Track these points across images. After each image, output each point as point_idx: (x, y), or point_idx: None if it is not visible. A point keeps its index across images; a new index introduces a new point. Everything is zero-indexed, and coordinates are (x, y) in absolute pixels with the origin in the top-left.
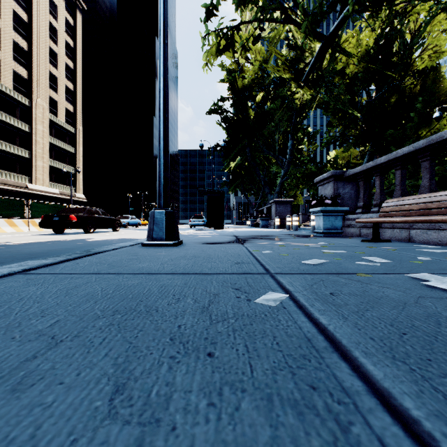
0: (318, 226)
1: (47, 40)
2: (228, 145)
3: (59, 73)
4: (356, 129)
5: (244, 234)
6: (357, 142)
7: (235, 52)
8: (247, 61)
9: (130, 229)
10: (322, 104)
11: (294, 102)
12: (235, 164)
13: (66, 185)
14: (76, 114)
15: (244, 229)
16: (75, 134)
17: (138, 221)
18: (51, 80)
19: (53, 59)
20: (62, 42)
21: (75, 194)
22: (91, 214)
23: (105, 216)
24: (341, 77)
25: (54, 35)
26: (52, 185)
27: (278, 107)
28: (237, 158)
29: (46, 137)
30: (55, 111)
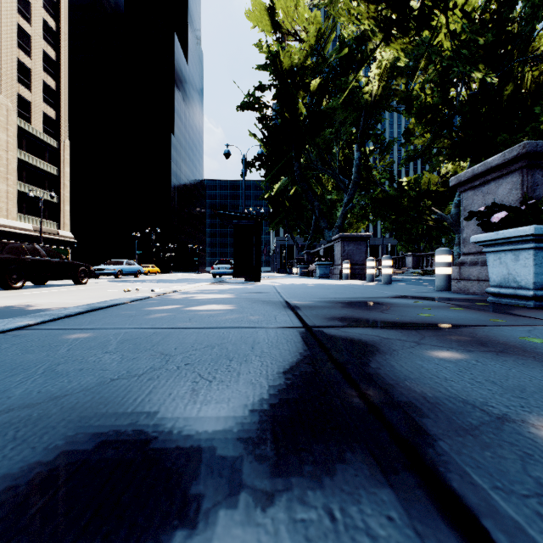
0: (504, 278)
1: (13, 14)
2: (268, 160)
3: (33, 63)
4: (450, 137)
5: (306, 296)
6: (454, 154)
7: (277, 25)
8: (295, 37)
9: (118, 280)
10: (403, 99)
11: (361, 99)
12: (277, 189)
13: (44, 219)
14: (60, 122)
15: (294, 281)
16: (59, 149)
17: (138, 268)
18: (21, 72)
19: (24, 43)
20: (38, 22)
21: (58, 231)
22: (17, 255)
23: (53, 259)
24: (429, 62)
25: (26, 9)
26: (23, 218)
27: (339, 105)
28: (280, 180)
29: (12, 151)
30: (27, 115)
